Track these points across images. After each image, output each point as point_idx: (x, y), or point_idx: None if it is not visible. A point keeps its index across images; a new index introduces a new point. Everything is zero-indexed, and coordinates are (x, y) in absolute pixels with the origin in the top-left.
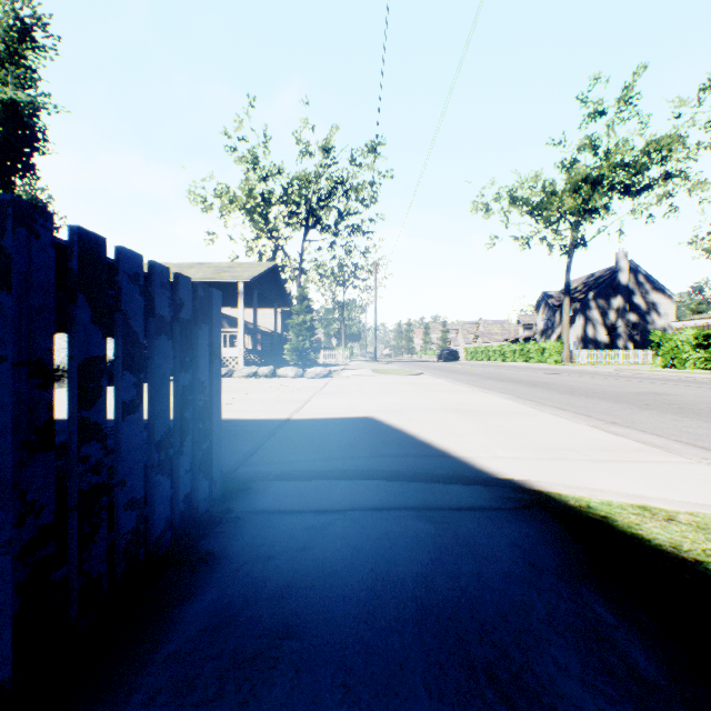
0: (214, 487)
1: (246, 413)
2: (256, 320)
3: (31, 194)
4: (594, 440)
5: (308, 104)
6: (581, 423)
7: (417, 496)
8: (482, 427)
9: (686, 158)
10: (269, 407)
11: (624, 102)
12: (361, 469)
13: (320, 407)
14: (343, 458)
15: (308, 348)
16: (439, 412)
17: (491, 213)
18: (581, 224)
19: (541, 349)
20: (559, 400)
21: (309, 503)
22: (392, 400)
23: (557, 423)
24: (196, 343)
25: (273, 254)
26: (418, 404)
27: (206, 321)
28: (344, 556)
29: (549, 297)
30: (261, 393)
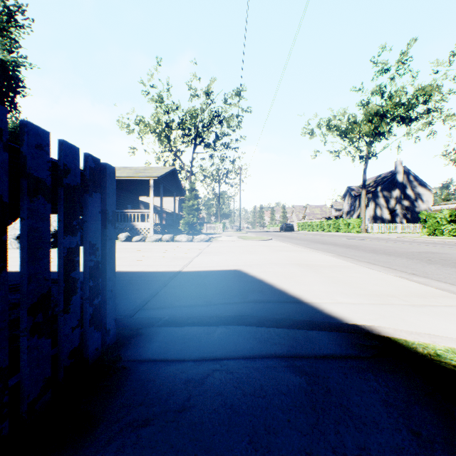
0: (107, 336)
1: (150, 267)
2: (161, 204)
3: (16, 123)
4: (406, 288)
5: (196, 64)
6: (390, 274)
7: (283, 343)
8: (321, 277)
9: (440, 100)
10: (167, 262)
11: (401, 63)
12: (234, 315)
13: (203, 262)
14: (219, 303)
15: (195, 222)
16: (287, 266)
17: (315, 136)
18: (373, 143)
19: (347, 223)
20: (368, 257)
21: (189, 351)
22: (253, 257)
23: (373, 274)
24: (86, 209)
25: (173, 162)
26: (271, 260)
27: (97, 190)
28: (221, 420)
29: (352, 190)
30: (163, 252)
